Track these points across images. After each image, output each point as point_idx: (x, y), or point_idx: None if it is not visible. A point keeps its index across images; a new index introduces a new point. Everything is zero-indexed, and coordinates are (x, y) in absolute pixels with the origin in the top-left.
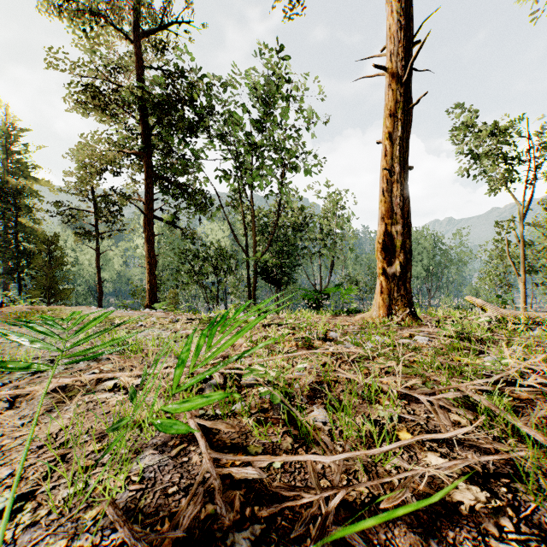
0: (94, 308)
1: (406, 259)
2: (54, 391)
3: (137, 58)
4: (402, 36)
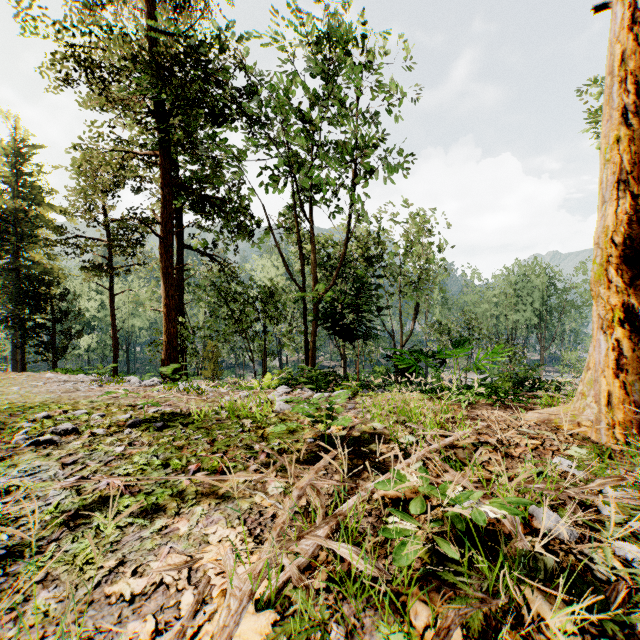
0: (49, 376)
1: None
2: None
3: (149, 19)
4: None
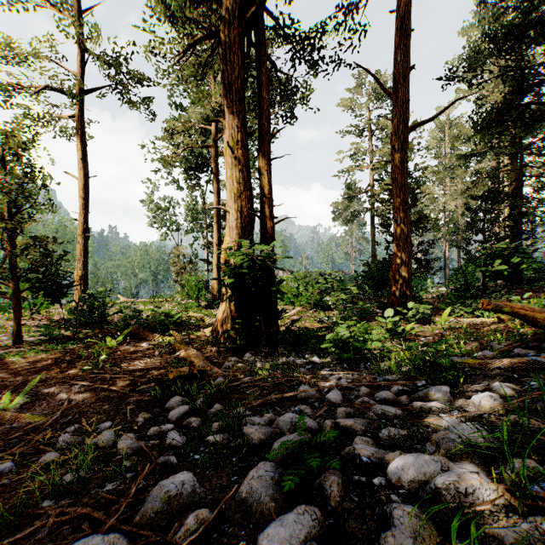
0: None
1: (85, 284)
2: None
3: None
4: (84, 212)
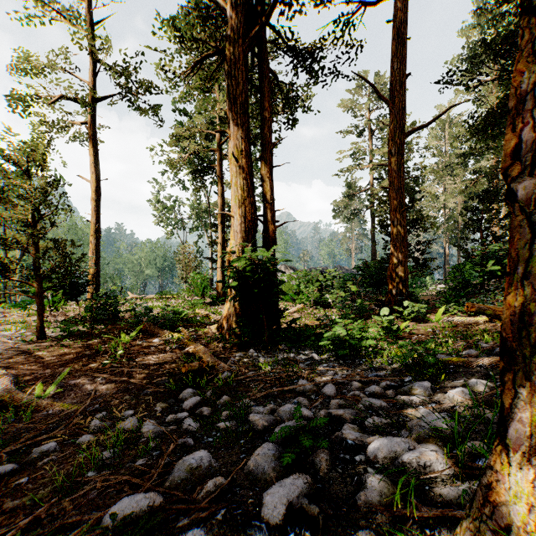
0: None
1: (97, 282)
2: None
3: None
4: (96, 213)
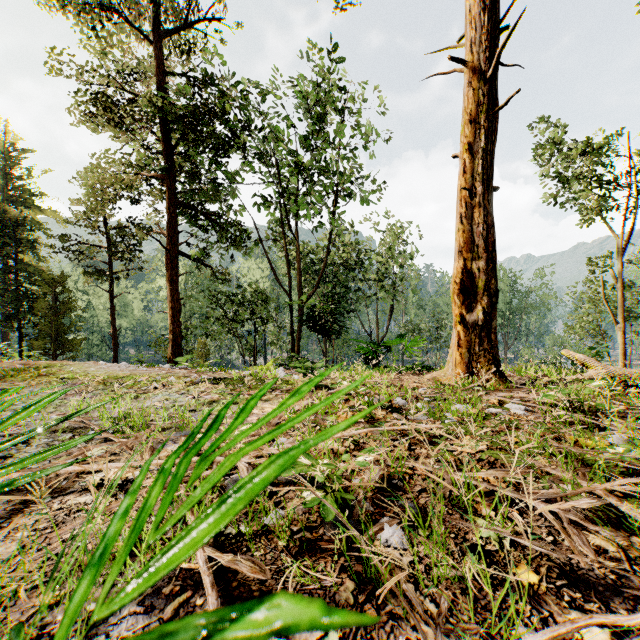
0: (102, 363)
1: (491, 303)
2: (14, 490)
3: (157, 62)
4: (485, 20)
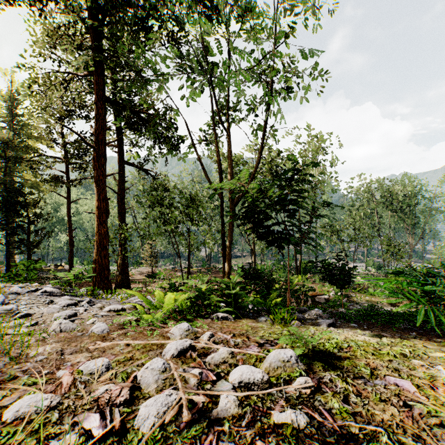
0: None
1: None
2: None
3: None
4: None
